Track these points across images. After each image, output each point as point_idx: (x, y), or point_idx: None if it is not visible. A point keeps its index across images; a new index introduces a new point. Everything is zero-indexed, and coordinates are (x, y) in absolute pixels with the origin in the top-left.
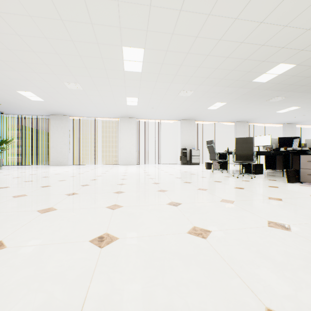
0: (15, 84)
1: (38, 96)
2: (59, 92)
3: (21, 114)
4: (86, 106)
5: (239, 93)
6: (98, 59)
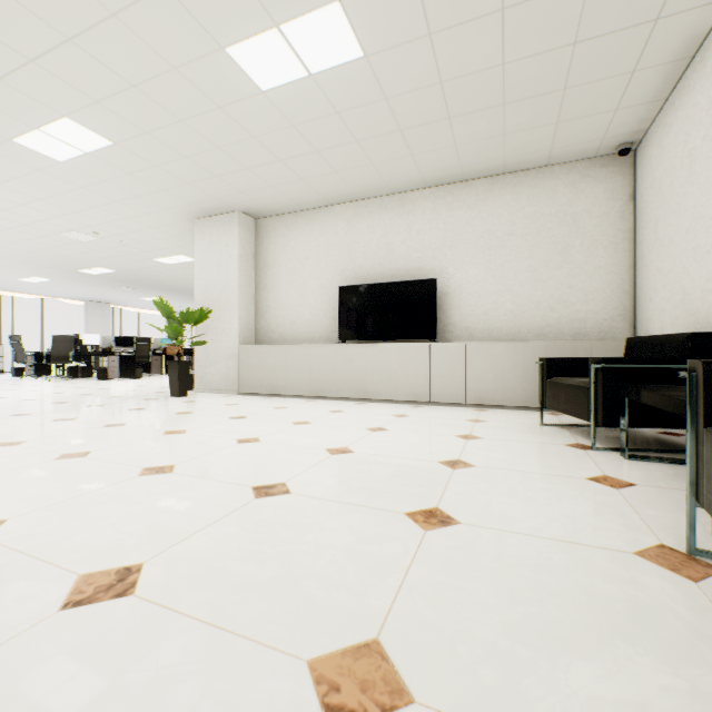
0: None
1: None
2: None
3: None
4: None
5: (68, 275)
6: None
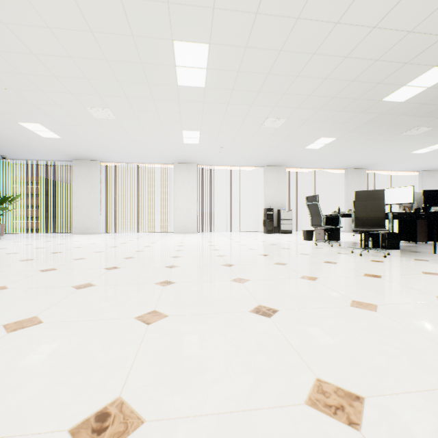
0: (14, 111)
1: (51, 130)
2: (81, 124)
3: (31, 160)
4: (123, 146)
5: (358, 121)
6: (136, 64)
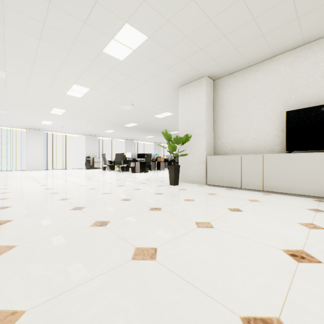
0: None
1: None
2: None
3: None
4: None
5: (120, 128)
6: (35, 108)
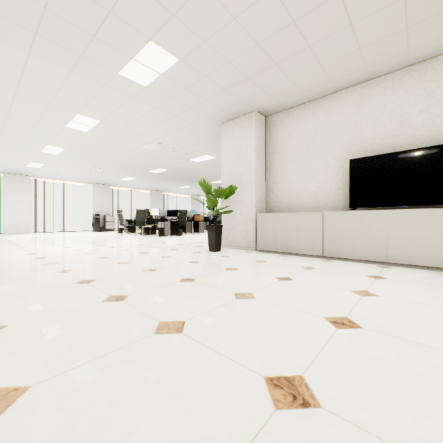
0: None
1: None
2: None
3: None
4: None
5: (143, 175)
6: (19, 144)
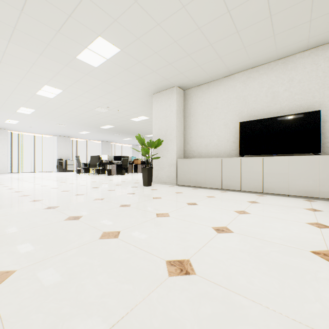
0: None
1: None
2: None
3: None
4: None
5: (96, 130)
6: None
